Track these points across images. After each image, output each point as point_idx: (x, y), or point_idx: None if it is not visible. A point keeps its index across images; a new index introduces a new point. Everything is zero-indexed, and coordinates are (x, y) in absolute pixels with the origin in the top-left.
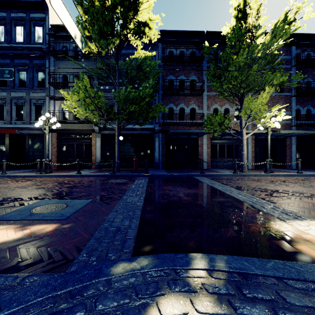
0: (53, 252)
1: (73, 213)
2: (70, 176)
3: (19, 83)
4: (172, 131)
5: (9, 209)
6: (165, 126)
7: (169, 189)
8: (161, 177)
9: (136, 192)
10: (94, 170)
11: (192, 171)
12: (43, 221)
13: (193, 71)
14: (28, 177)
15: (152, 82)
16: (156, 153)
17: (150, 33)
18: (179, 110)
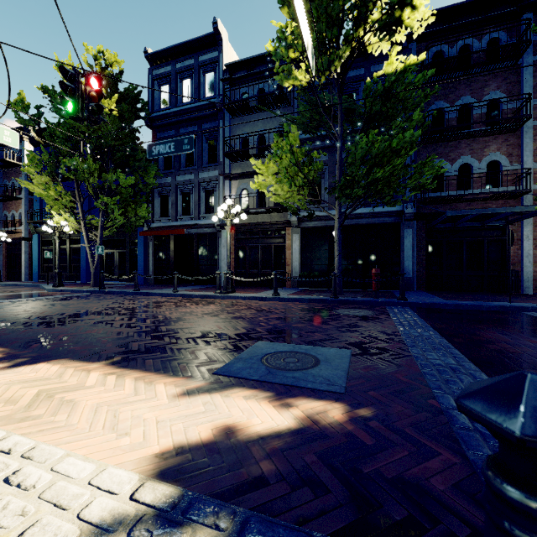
0: (415, 495)
1: (346, 380)
2: (264, 299)
3: (185, 161)
4: (451, 214)
5: (225, 355)
6: (425, 206)
7: (503, 341)
8: (439, 310)
9: (428, 342)
10: (292, 290)
11: (501, 297)
12: (304, 391)
13: (495, 81)
14: (205, 298)
15: (418, 117)
16: (405, 260)
17: (414, 17)
18: (459, 170)
